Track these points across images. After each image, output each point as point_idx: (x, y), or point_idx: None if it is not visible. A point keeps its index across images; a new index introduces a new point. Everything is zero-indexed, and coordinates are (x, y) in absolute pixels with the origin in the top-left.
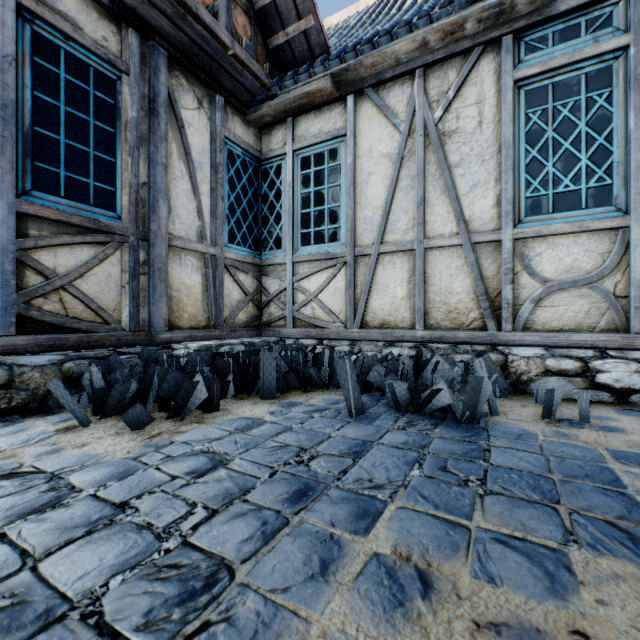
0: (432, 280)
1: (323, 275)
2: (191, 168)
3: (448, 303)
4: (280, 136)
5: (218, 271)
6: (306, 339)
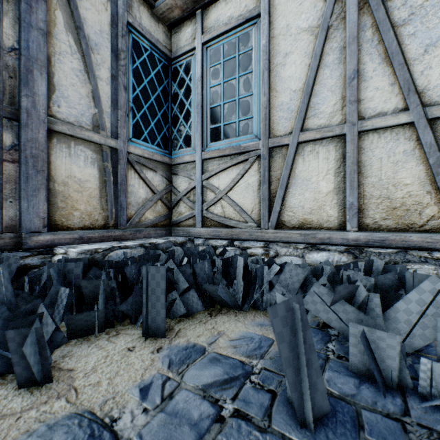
0: (368, 170)
1: (233, 171)
2: (83, 45)
3: (391, 197)
4: (189, 32)
5: (119, 166)
6: (215, 239)
